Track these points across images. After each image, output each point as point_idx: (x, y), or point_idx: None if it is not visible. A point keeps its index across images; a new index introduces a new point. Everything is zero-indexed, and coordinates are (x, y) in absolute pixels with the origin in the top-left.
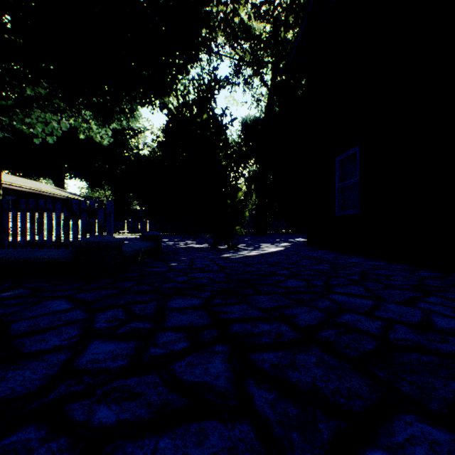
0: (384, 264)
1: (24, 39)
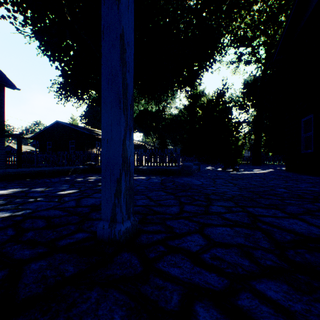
0: (317, 178)
1: None
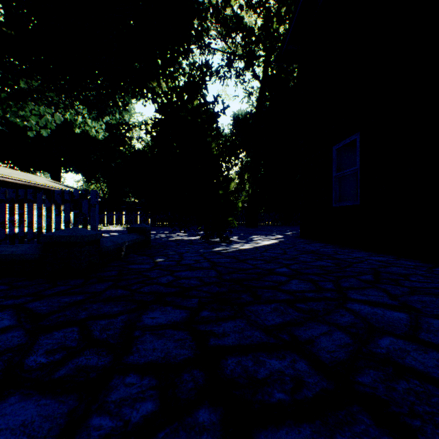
0: (392, 259)
1: (16, 31)
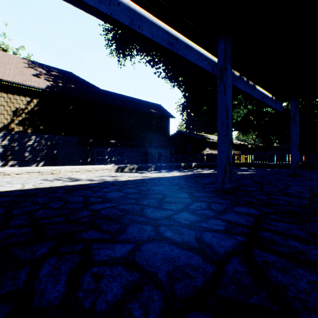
0: None
1: None
